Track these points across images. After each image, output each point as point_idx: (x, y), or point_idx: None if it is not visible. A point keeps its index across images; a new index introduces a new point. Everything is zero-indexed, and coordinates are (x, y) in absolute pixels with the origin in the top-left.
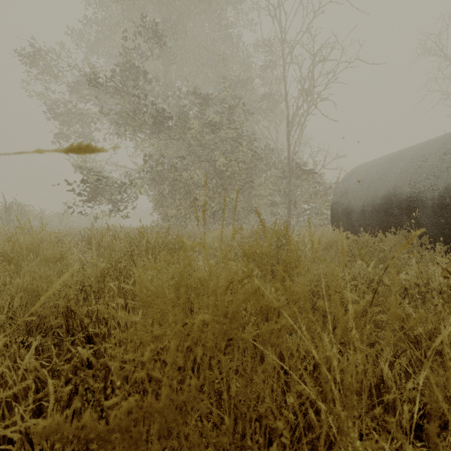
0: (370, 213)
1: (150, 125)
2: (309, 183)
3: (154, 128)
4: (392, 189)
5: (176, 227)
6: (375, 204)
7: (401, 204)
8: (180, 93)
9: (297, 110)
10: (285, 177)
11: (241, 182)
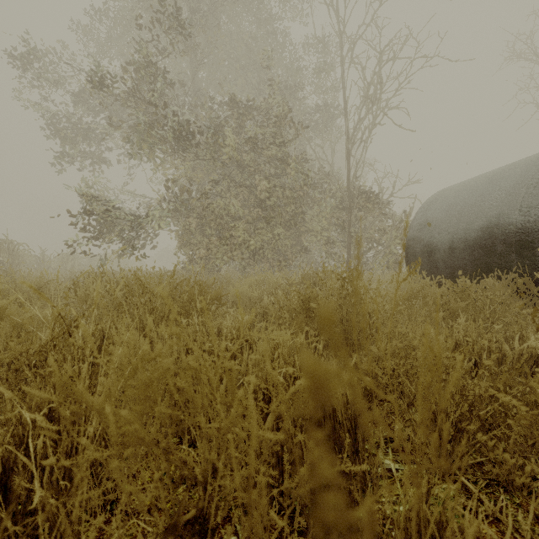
0: (461, 252)
1: (172, 140)
2: (373, 216)
3: (178, 145)
4: (493, 217)
5: (206, 270)
6: (469, 238)
7: (508, 237)
8: (211, 102)
9: (360, 122)
10: (344, 208)
11: (288, 214)
